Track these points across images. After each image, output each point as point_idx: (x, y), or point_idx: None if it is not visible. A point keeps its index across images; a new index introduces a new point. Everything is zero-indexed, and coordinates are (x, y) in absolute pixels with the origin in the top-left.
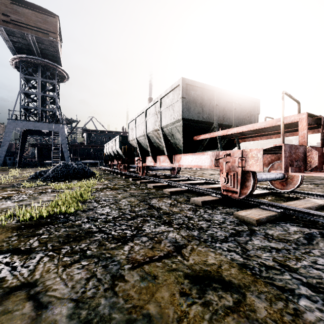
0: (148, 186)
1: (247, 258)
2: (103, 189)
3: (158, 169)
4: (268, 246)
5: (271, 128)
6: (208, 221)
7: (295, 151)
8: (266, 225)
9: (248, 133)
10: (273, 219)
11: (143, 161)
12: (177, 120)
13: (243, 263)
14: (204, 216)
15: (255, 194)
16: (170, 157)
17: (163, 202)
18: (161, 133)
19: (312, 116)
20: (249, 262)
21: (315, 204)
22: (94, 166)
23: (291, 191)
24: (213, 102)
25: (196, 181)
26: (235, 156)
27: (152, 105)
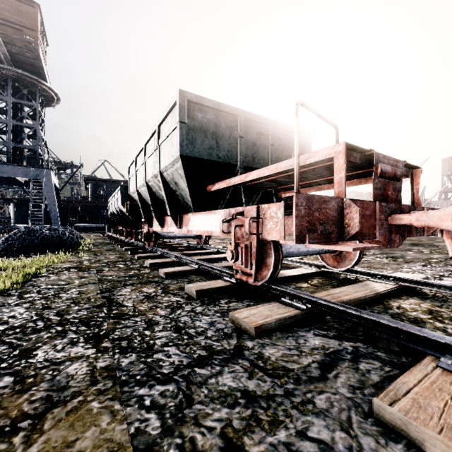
0: (145, 263)
1: (171, 428)
2: (65, 269)
3: (176, 237)
4: (238, 390)
5: (312, 172)
6: (178, 330)
7: (320, 207)
8: (273, 336)
9: (285, 181)
10: (290, 324)
11: (148, 225)
12: (176, 159)
13: (149, 446)
14: (180, 320)
15: (294, 276)
16: (177, 218)
17: (139, 292)
18: (160, 181)
19: (359, 151)
20: (164, 442)
21: (371, 293)
22: (102, 232)
23: (348, 270)
24: (235, 132)
25: (223, 255)
26: (249, 216)
27: (151, 137)
